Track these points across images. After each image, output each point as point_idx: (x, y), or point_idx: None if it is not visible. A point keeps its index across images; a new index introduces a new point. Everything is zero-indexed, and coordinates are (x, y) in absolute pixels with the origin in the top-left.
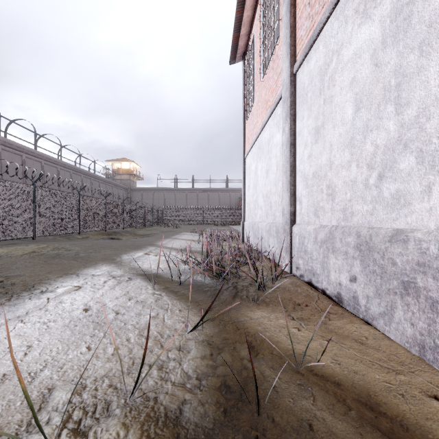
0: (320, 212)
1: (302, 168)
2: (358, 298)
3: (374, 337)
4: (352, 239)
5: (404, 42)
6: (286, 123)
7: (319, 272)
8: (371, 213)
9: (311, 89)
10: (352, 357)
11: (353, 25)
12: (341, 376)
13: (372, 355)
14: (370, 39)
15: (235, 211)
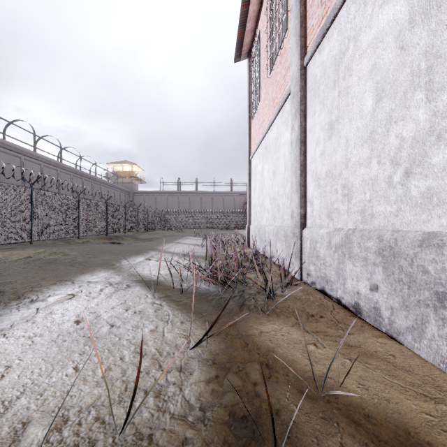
0: (334, 215)
1: (313, 167)
2: (380, 310)
3: (402, 355)
4: (372, 244)
5: (437, 18)
6: (295, 119)
7: (333, 280)
8: (395, 215)
9: (324, 81)
10: (381, 381)
11: (374, 7)
12: (371, 405)
13: (404, 378)
14: (395, 19)
15: (240, 215)
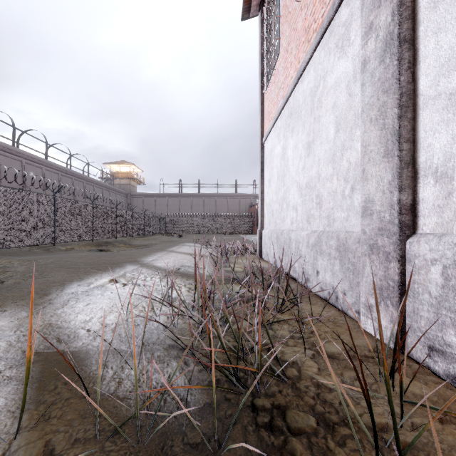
0: None
1: (453, 83)
2: None
3: None
4: None
5: None
6: (381, 4)
7: None
8: None
9: None
10: None
11: None
12: None
13: None
14: None
15: (245, 219)
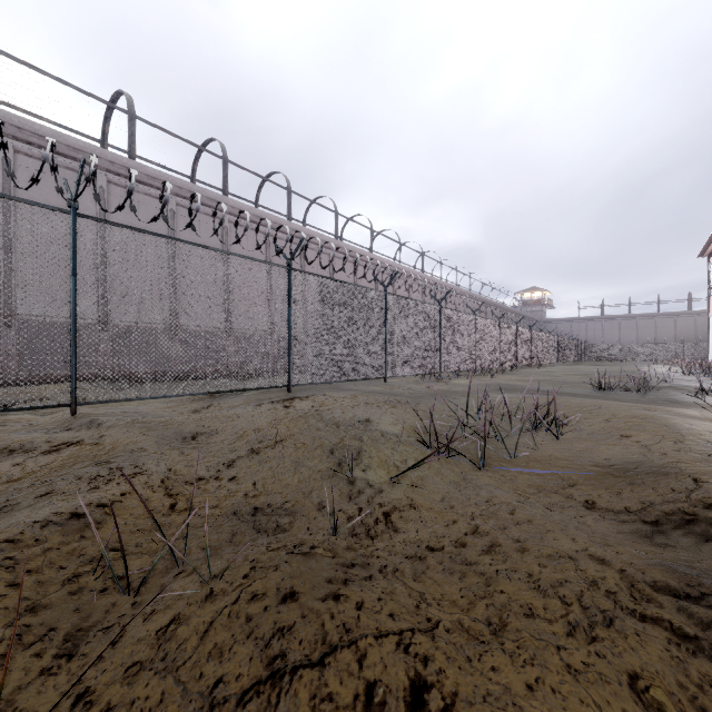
0: None
1: None
2: None
3: None
4: None
5: None
6: None
7: None
8: None
9: None
10: None
11: None
12: None
13: None
14: None
15: (705, 343)
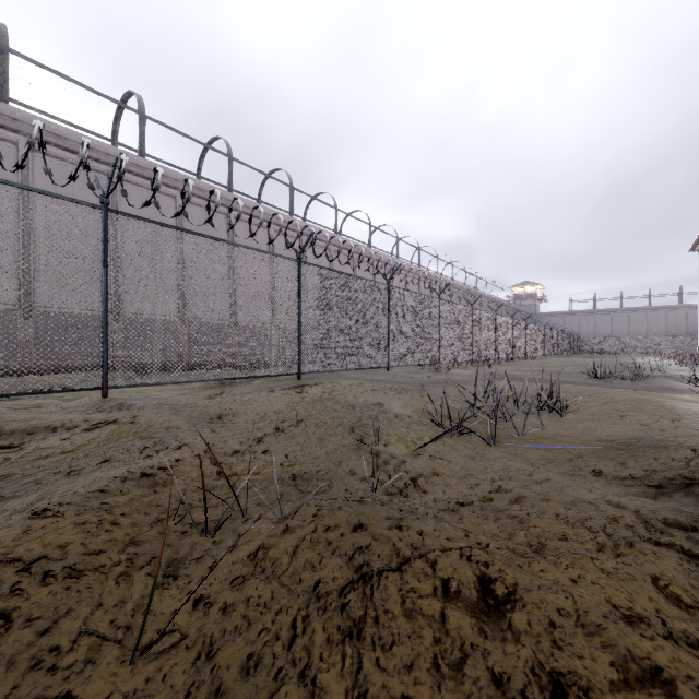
0: None
1: None
2: None
3: None
4: None
5: None
6: None
7: None
8: None
9: None
10: None
11: None
12: None
13: None
14: None
15: (696, 336)
